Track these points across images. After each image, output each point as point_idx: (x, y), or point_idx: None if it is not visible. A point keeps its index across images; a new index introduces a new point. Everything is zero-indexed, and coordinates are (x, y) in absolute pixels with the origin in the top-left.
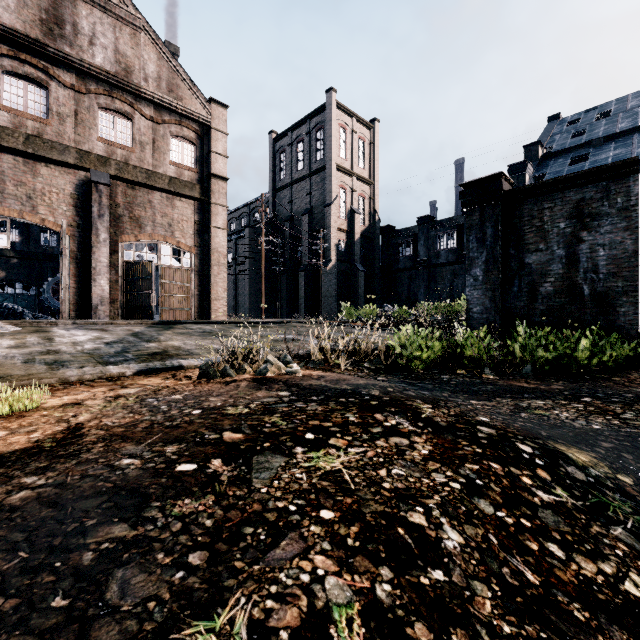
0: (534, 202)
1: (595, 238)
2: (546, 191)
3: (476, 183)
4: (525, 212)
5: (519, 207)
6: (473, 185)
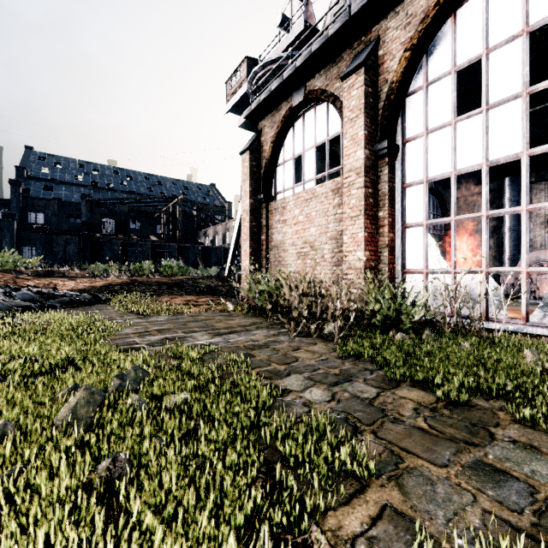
0: (56, 236)
1: (70, 247)
2: (59, 234)
3: (40, 227)
4: (54, 238)
5: (52, 236)
6: (39, 227)
